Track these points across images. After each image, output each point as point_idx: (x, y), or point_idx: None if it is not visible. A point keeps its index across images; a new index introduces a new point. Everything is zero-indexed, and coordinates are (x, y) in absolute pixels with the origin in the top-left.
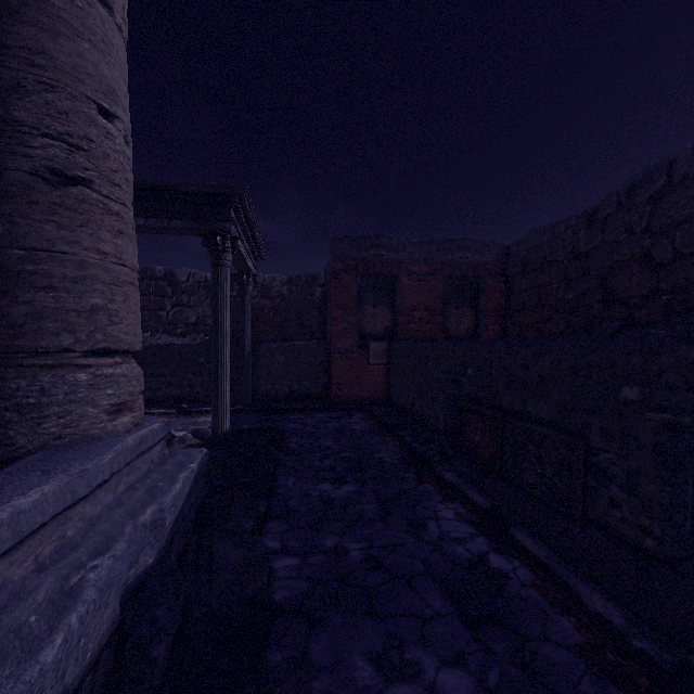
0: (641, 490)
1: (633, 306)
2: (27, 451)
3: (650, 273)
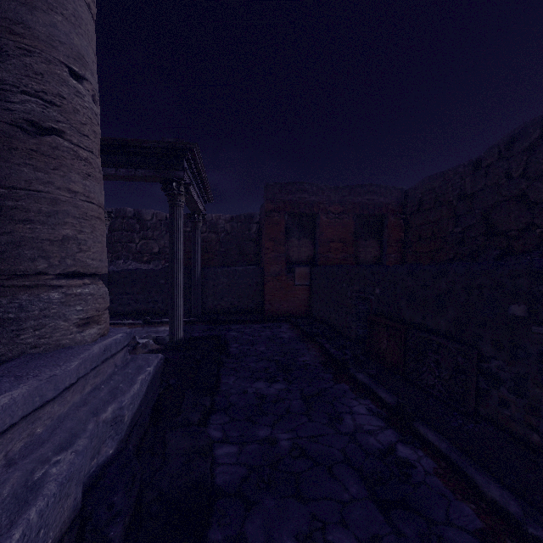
0: (528, 393)
1: (512, 237)
2: (7, 358)
3: (526, 211)
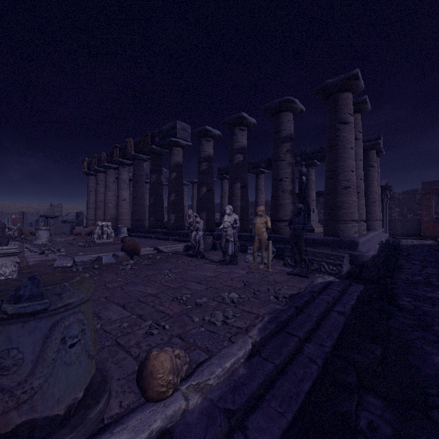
0: None
1: None
2: None
3: None
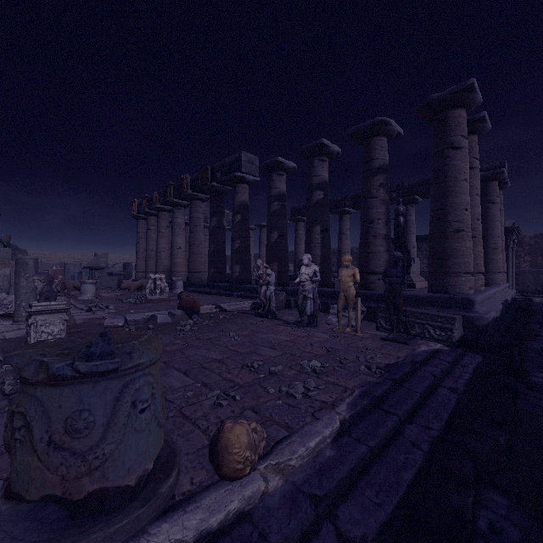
0: None
1: None
2: None
3: None
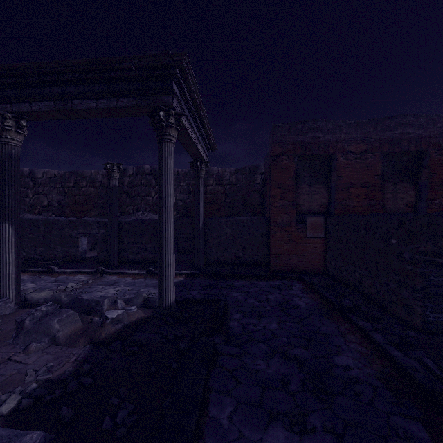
0: None
1: None
2: None
3: None
